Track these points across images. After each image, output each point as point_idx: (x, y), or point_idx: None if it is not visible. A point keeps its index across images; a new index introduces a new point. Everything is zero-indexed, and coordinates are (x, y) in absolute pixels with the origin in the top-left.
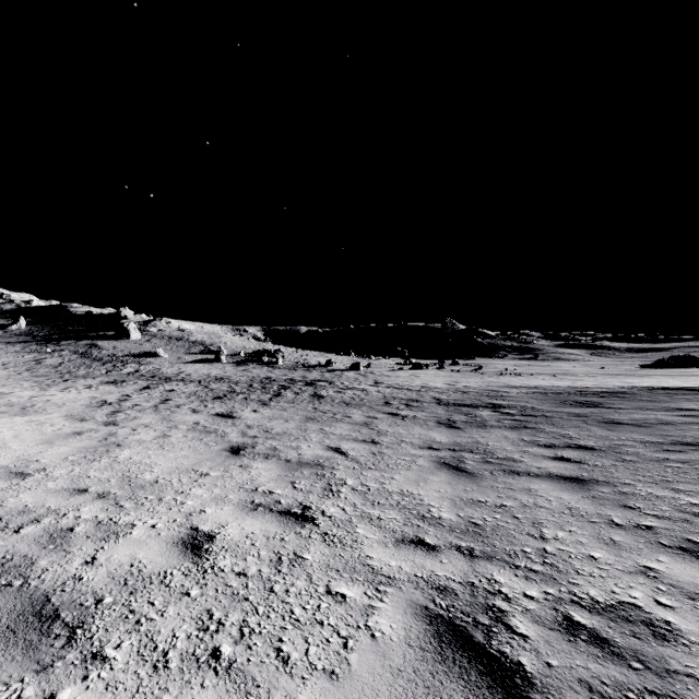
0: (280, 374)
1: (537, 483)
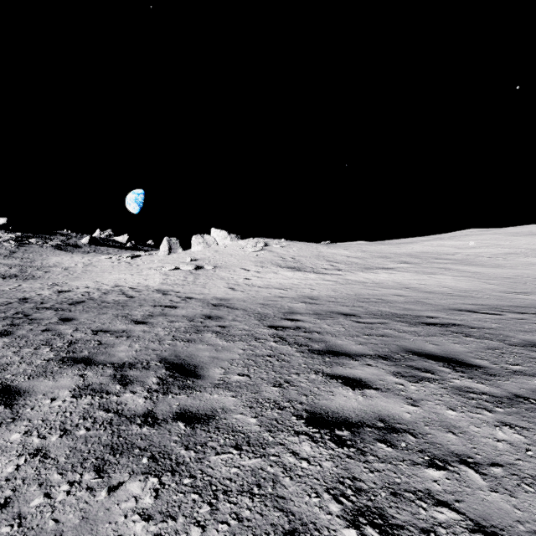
0: None
1: None
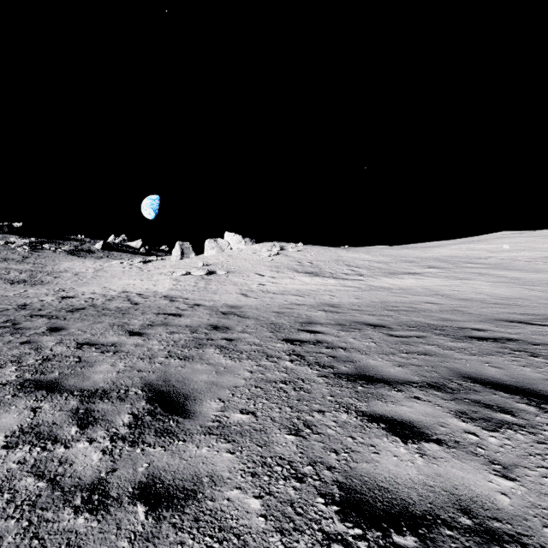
0: None
1: None
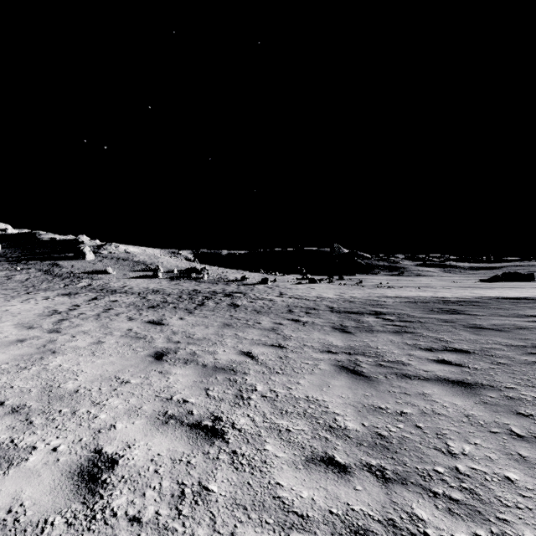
0: (204, 287)
1: (429, 387)
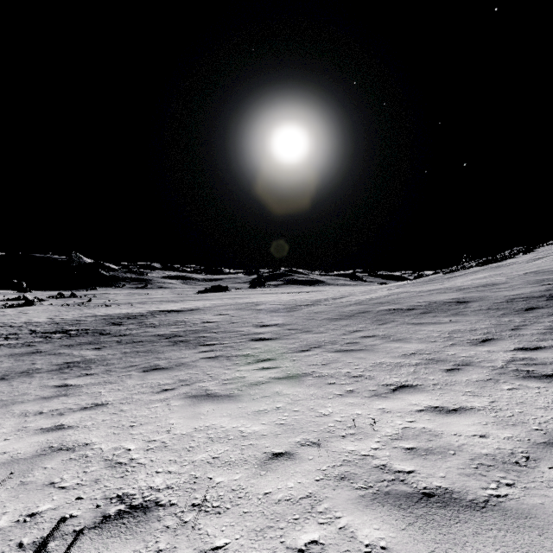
0: None
1: (48, 356)
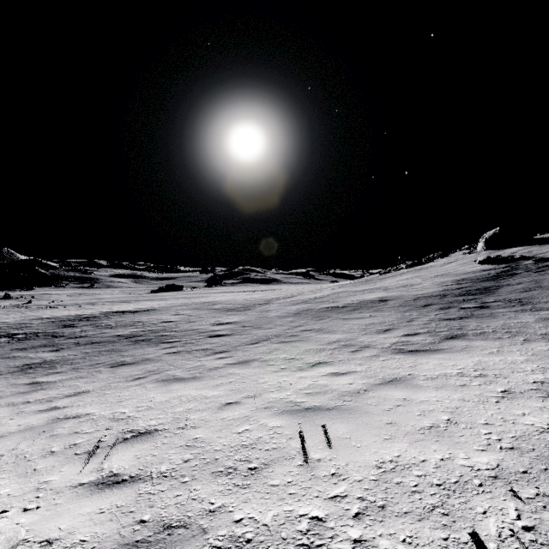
0: None
1: (2, 360)
